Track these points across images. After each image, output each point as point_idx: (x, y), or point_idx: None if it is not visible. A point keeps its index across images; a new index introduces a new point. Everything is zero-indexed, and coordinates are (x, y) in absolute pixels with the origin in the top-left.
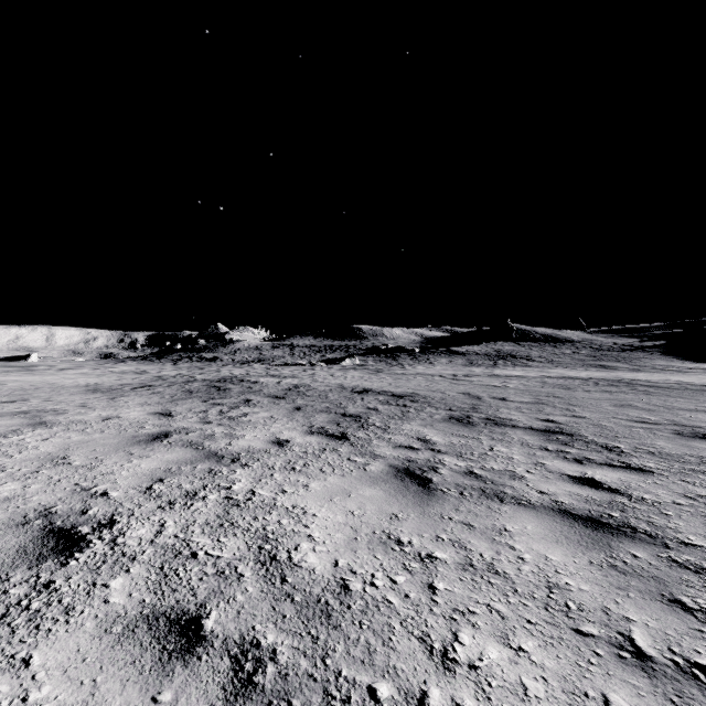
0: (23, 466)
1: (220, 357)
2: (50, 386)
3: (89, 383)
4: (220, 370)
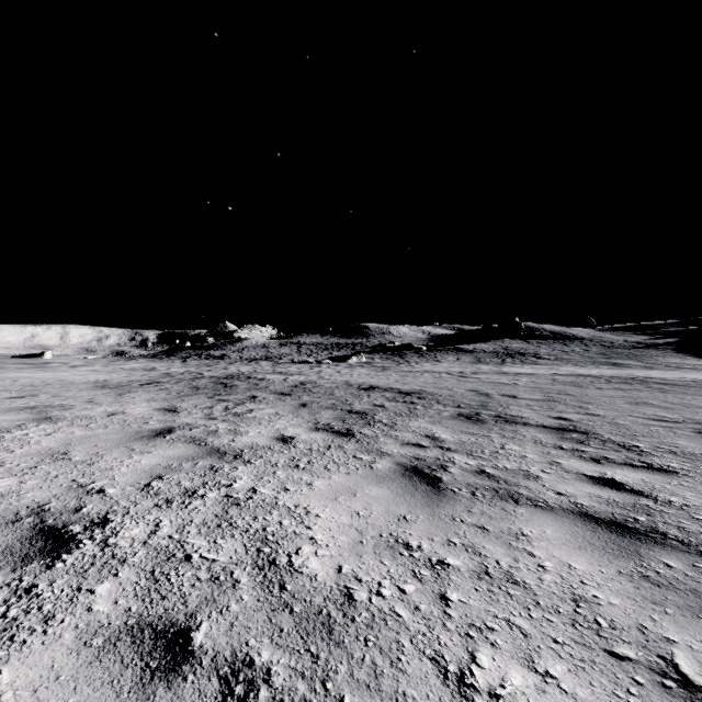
0: (22, 461)
1: (228, 355)
2: (60, 382)
3: (99, 379)
4: (227, 367)
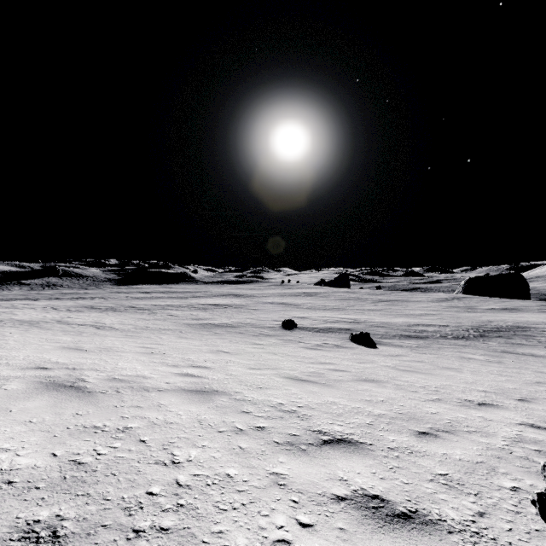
0: None
1: None
2: None
3: None
4: None
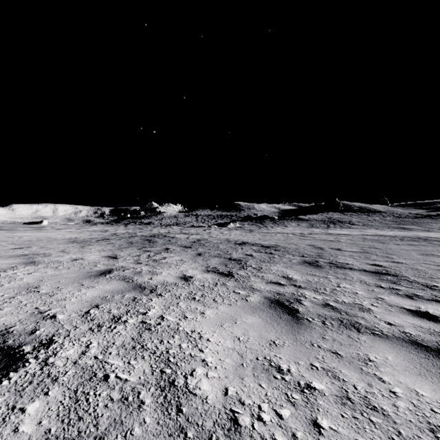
0: (6, 292)
1: (152, 222)
2: (47, 239)
3: (72, 237)
4: (152, 229)
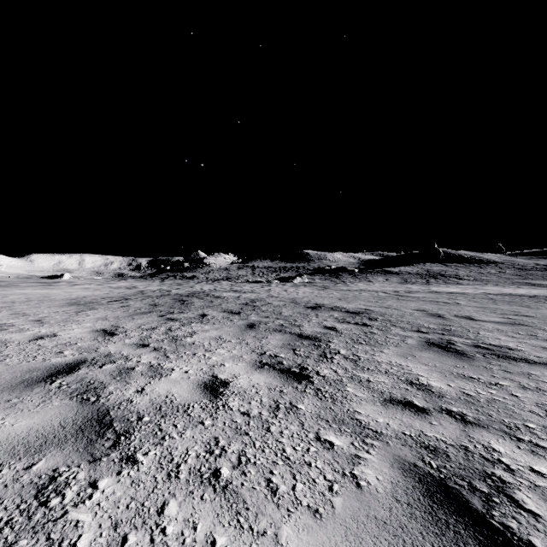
0: None
1: (197, 276)
2: (41, 299)
3: (79, 296)
4: (194, 286)
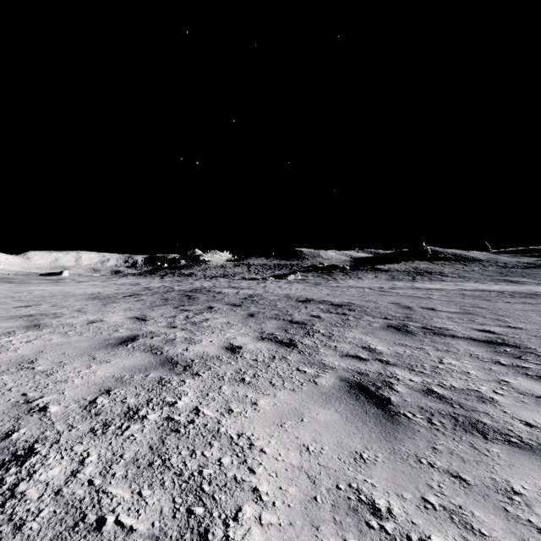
0: None
1: (194, 273)
2: (64, 294)
3: (94, 292)
4: (193, 282)
